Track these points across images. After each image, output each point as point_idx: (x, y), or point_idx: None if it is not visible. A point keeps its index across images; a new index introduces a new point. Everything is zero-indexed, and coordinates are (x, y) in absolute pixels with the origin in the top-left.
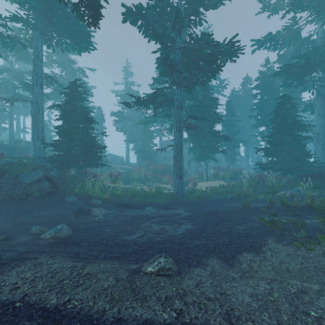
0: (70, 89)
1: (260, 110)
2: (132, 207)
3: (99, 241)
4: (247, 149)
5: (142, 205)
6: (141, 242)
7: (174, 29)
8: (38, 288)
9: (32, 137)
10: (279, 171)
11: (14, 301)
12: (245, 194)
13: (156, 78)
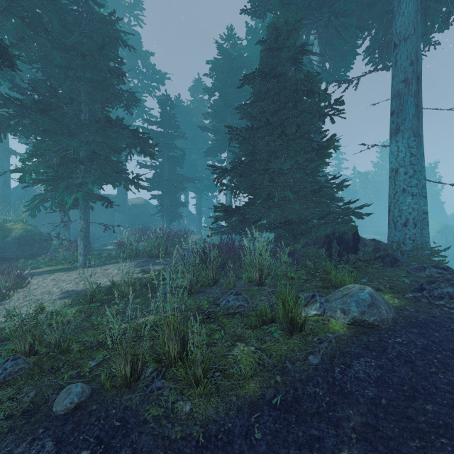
0: None
1: (220, 120)
2: None
3: None
4: (199, 200)
5: None
6: None
7: None
8: None
9: None
10: (275, 230)
11: None
12: (170, 360)
13: None
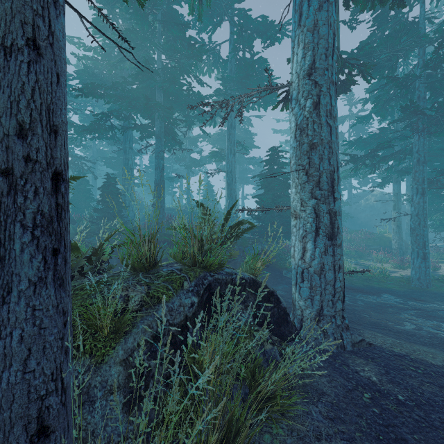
0: (269, 156)
1: None
2: (361, 292)
3: (376, 325)
4: None
5: (372, 291)
6: (427, 336)
7: (428, 66)
8: (406, 351)
9: (228, 207)
10: None
11: (406, 354)
12: None
13: (361, 117)
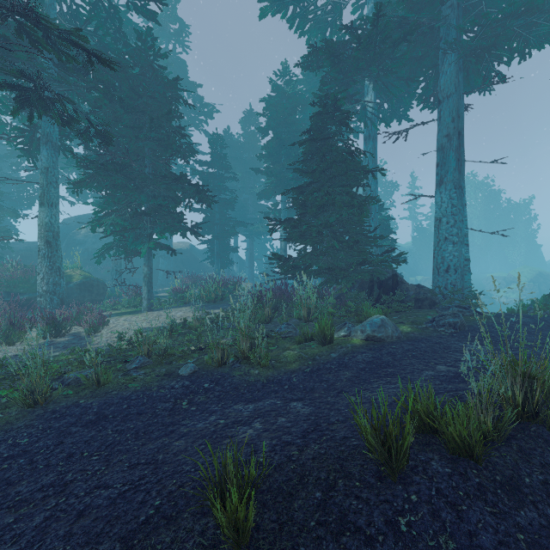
0: None
1: (274, 161)
2: None
3: None
4: (251, 245)
5: None
6: None
7: None
8: None
9: None
10: (322, 275)
11: None
12: (243, 354)
13: None
